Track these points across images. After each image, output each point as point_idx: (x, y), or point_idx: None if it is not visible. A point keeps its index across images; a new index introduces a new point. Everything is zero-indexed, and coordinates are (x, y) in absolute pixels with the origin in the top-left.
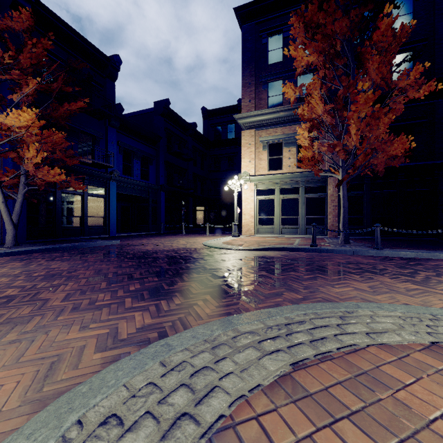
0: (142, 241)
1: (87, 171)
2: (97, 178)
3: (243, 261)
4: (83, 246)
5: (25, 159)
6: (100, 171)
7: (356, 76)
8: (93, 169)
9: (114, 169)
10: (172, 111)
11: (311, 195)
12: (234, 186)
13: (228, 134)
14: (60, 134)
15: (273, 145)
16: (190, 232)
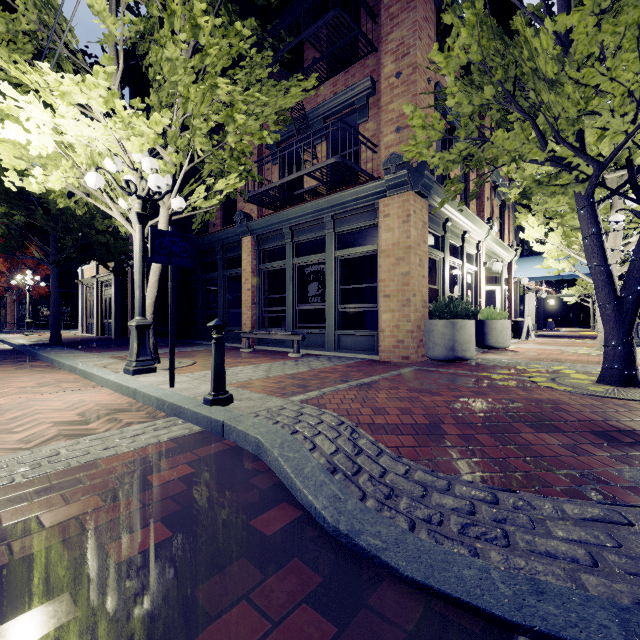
0: None
1: None
2: None
3: None
4: None
5: None
6: None
7: (25, 250)
8: None
9: None
10: None
11: None
12: None
13: None
14: None
15: None
16: None
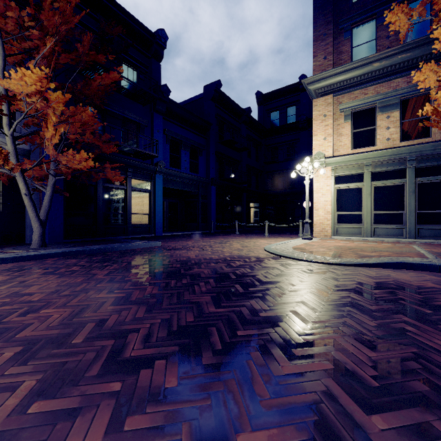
0: (187, 242)
1: (130, 162)
2: (141, 171)
3: (372, 301)
4: (115, 248)
5: (45, 141)
6: (144, 163)
7: None
8: (137, 161)
9: (160, 160)
10: (224, 95)
11: (426, 179)
12: (305, 170)
13: (286, 119)
14: (89, 111)
15: (361, 112)
16: (243, 232)
